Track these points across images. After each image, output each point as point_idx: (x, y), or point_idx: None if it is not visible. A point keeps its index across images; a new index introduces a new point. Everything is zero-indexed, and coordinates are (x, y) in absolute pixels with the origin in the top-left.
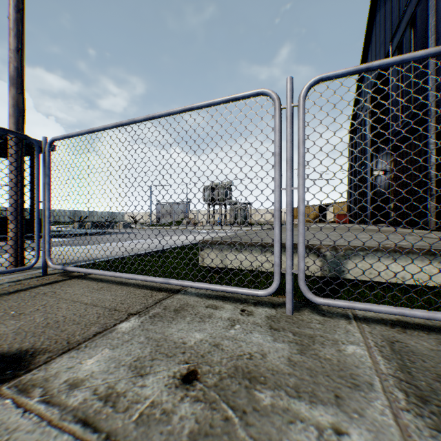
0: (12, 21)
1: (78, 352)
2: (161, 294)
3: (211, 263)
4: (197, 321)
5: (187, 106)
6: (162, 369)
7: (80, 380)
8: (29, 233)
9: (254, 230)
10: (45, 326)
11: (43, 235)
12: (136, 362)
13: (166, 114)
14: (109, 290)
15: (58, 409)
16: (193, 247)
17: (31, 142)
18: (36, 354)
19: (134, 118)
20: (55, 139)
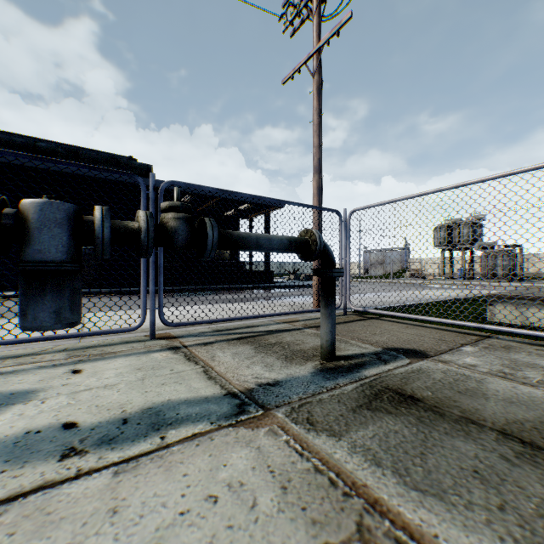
0: (315, 125)
1: (451, 355)
2: (472, 336)
3: (503, 319)
4: (534, 356)
5: (505, 172)
6: (531, 371)
7: (472, 365)
8: (265, 284)
9: (531, 287)
10: (404, 341)
11: (344, 284)
12: (503, 365)
13: (478, 181)
14: (416, 329)
15: (475, 371)
16: (454, 304)
17: (338, 214)
18: (422, 351)
19: (440, 188)
20: (355, 210)
